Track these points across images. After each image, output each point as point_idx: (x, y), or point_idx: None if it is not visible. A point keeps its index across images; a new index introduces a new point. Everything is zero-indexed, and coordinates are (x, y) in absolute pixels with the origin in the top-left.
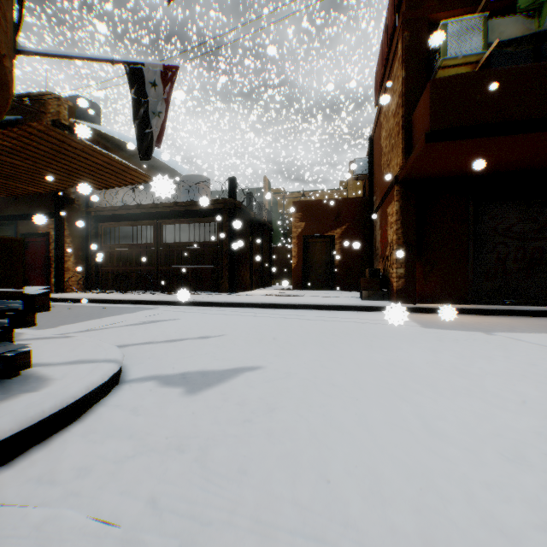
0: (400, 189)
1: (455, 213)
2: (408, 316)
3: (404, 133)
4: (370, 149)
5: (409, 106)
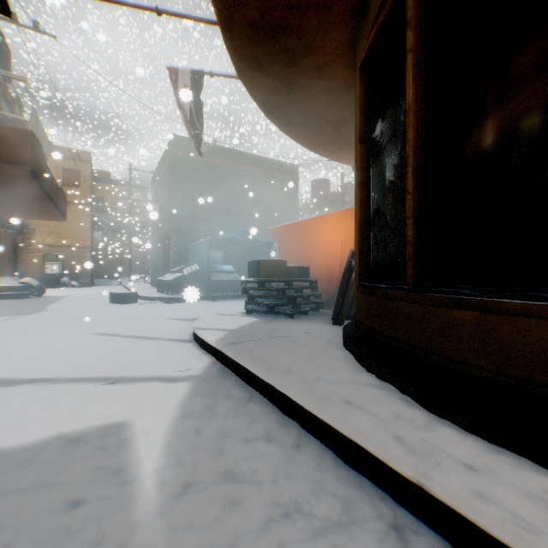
0: None
1: None
2: None
3: None
4: None
5: None
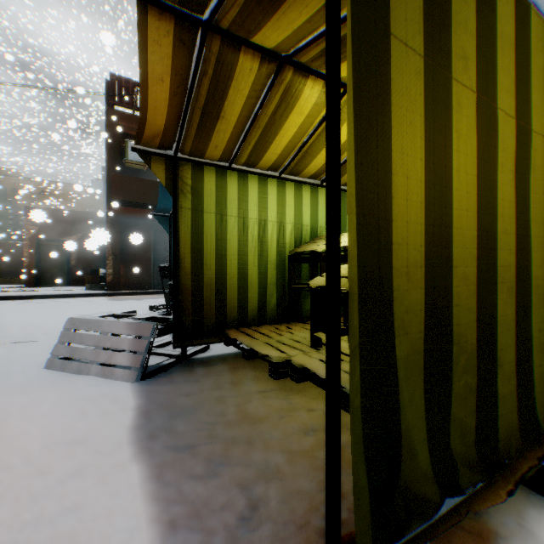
0: (110, 220)
1: (145, 238)
2: (110, 297)
3: (108, 190)
4: (104, 178)
5: (111, 175)
